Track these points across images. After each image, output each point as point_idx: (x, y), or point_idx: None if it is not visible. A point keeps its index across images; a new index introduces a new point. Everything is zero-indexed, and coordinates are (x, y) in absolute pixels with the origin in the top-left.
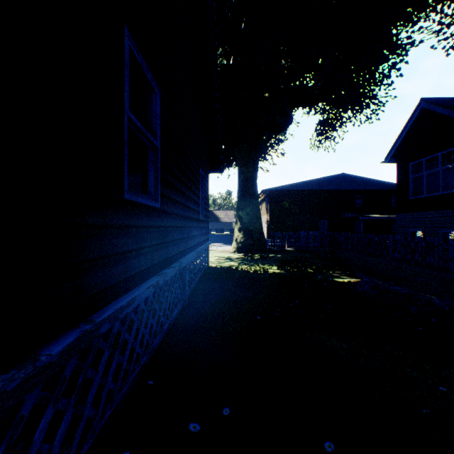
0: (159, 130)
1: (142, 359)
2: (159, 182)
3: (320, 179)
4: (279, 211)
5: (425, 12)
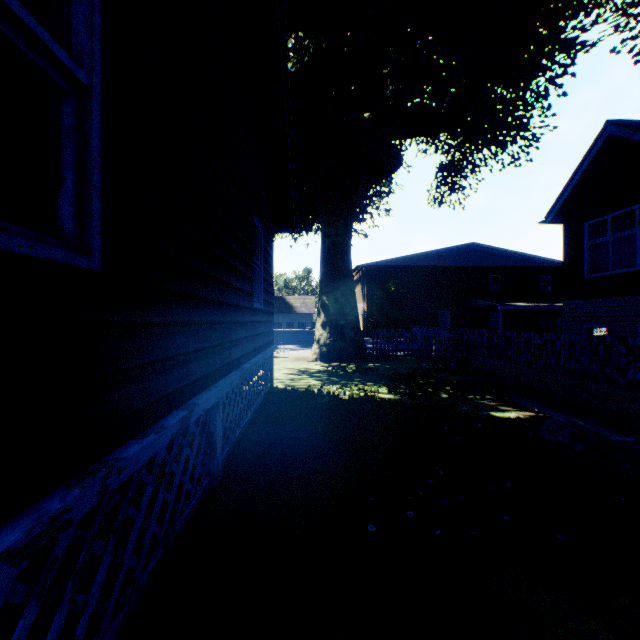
0: (98, 41)
1: None
2: (98, 196)
3: (440, 251)
4: (382, 297)
5: None
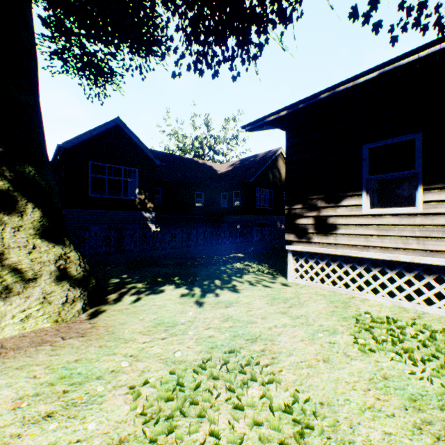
0: None
1: None
2: None
3: None
4: None
5: None
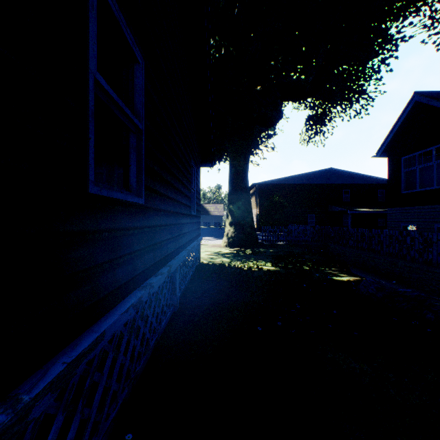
0: (144, 108)
1: (120, 396)
2: (144, 173)
3: (308, 174)
4: (269, 205)
5: (416, 7)
